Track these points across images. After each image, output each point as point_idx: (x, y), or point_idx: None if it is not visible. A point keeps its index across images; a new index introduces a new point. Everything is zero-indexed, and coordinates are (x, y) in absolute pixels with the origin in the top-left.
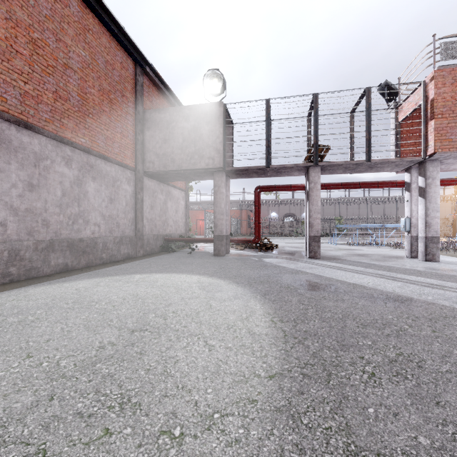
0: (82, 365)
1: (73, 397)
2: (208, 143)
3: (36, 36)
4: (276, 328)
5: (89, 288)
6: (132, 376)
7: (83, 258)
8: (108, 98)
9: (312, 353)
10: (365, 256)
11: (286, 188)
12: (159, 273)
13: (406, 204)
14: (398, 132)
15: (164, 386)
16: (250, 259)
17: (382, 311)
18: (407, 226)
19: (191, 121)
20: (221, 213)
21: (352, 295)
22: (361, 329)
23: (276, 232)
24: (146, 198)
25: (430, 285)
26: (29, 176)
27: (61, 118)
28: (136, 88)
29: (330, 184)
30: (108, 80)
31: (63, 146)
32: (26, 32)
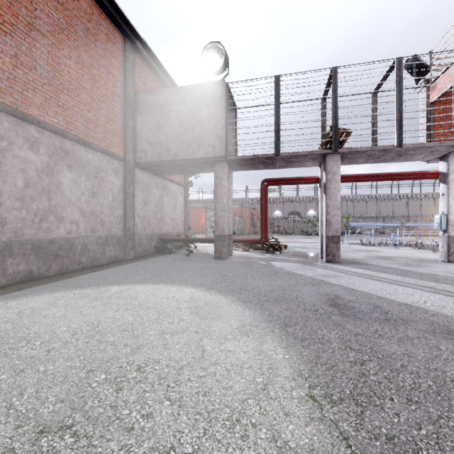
0: None
1: None
2: (208, 129)
3: None
4: (327, 426)
5: (37, 311)
6: None
7: (54, 263)
8: (89, 74)
9: None
10: (392, 260)
11: (297, 180)
12: (143, 284)
13: (441, 198)
14: (430, 114)
15: None
16: (257, 263)
17: None
18: (443, 224)
19: (189, 103)
20: (223, 210)
21: (418, 329)
22: None
23: (280, 231)
24: (138, 192)
25: None
26: None
27: (23, 90)
28: (125, 66)
29: (349, 176)
30: (89, 52)
31: (26, 124)
32: None
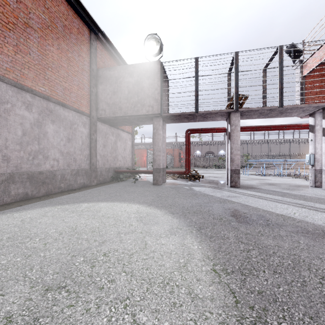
0: None
1: None
2: (148, 94)
3: None
4: (222, 286)
5: (34, 219)
6: None
7: (42, 188)
8: (66, 56)
9: None
10: (276, 185)
11: (211, 130)
12: (104, 202)
13: (310, 143)
14: (302, 84)
15: None
16: (183, 188)
17: None
18: (311, 161)
19: (135, 76)
20: (159, 151)
21: (287, 230)
22: None
23: (200, 165)
24: (99, 138)
25: None
26: None
27: (21, 69)
28: (90, 51)
29: (247, 127)
30: (66, 41)
31: (23, 92)
32: None
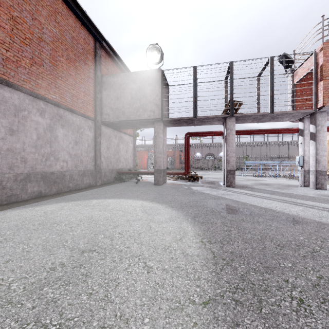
0: (30, 289)
1: (12, 328)
2: (150, 100)
3: (16, 15)
4: (206, 249)
5: (54, 211)
6: (74, 302)
7: (54, 187)
8: (74, 65)
9: (240, 275)
10: (269, 185)
11: (209, 133)
12: (111, 199)
13: (300, 146)
14: (293, 91)
15: (103, 315)
16: (182, 187)
17: (293, 233)
18: (301, 162)
19: (137, 83)
20: (160, 153)
21: (265, 218)
22: (279, 250)
23: (200, 167)
24: (104, 141)
25: (326, 209)
26: (10, 123)
27: (36, 79)
28: (95, 59)
29: (242, 131)
30: (74, 51)
31: (38, 100)
32: (8, 11)
